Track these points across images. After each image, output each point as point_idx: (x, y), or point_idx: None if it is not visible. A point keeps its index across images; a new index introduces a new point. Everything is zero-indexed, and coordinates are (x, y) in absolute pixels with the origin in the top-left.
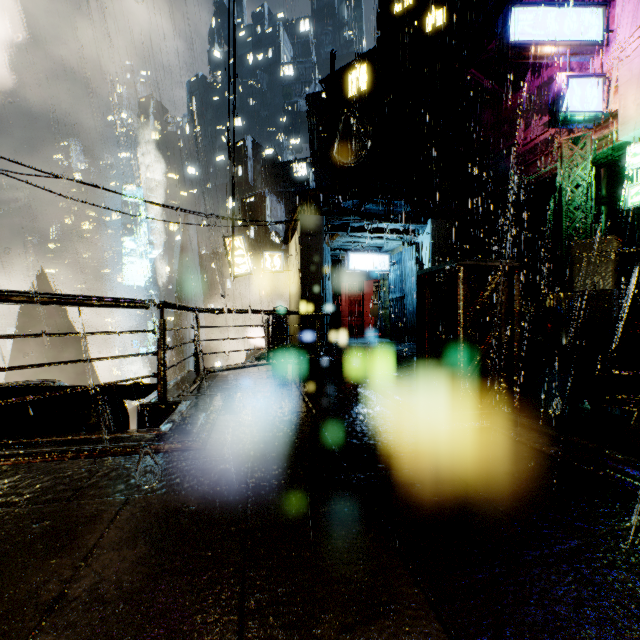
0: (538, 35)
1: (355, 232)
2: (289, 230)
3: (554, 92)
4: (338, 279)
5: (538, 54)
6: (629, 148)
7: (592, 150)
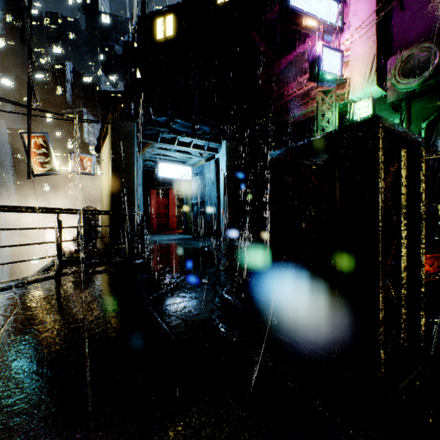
0: (306, 8)
1: (164, 143)
2: (101, 138)
3: (313, 55)
4: (148, 186)
5: (304, 24)
6: (356, 104)
7: (336, 101)
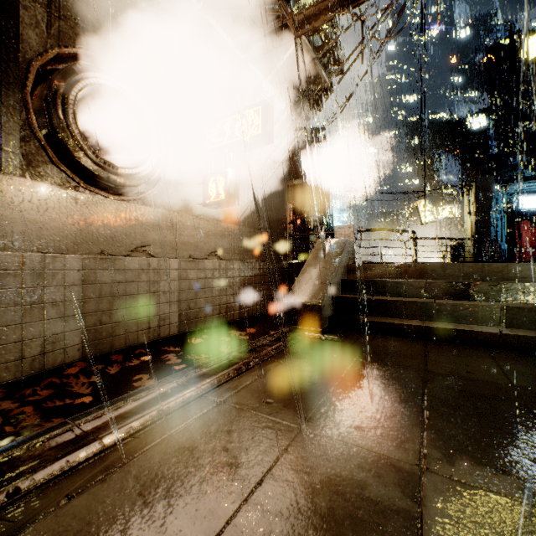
0: None
1: (526, 181)
2: (465, 187)
3: None
4: (517, 218)
5: None
6: None
7: None
